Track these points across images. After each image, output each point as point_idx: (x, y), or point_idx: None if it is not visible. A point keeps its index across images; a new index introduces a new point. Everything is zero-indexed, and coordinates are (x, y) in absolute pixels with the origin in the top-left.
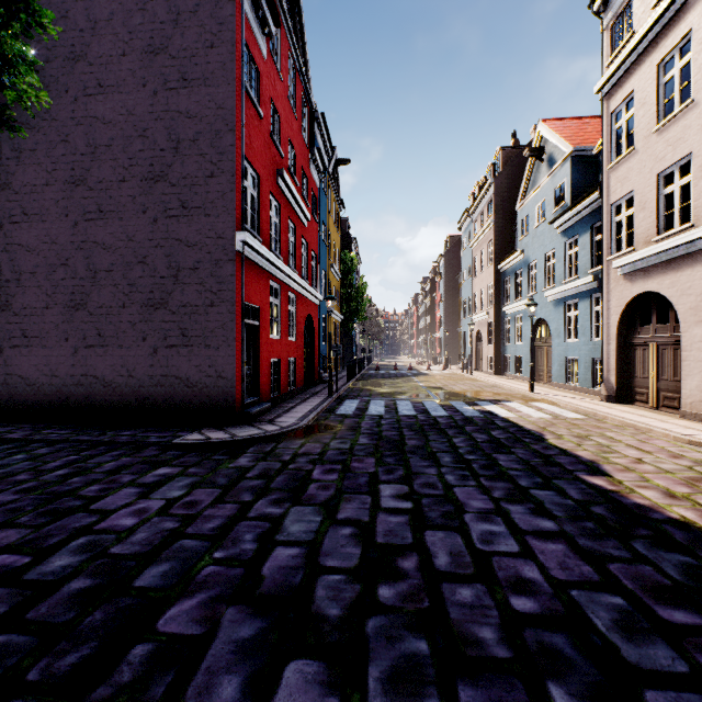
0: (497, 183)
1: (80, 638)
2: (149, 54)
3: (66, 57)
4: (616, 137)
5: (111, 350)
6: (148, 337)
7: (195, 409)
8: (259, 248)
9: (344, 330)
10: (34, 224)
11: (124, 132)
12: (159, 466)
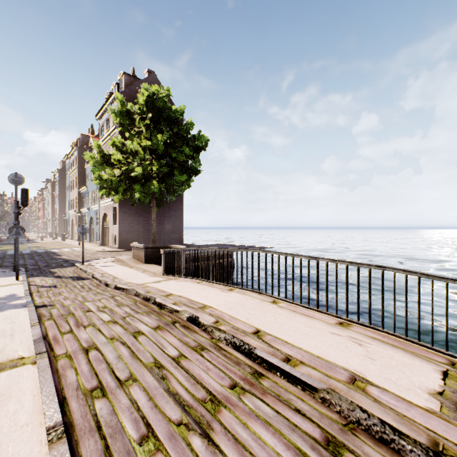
0: (79, 150)
1: None
2: None
3: None
4: None
5: None
6: None
7: None
8: None
9: None
10: None
11: None
12: None
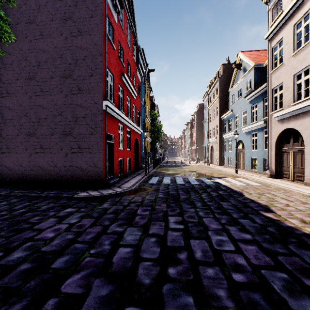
0: (220, 80)
1: (22, 295)
2: (64, 20)
3: (26, 22)
4: (275, 58)
5: (46, 154)
6: (63, 148)
7: (84, 181)
8: (113, 108)
9: (152, 145)
10: (12, 97)
11: (52, 55)
12: (67, 208)
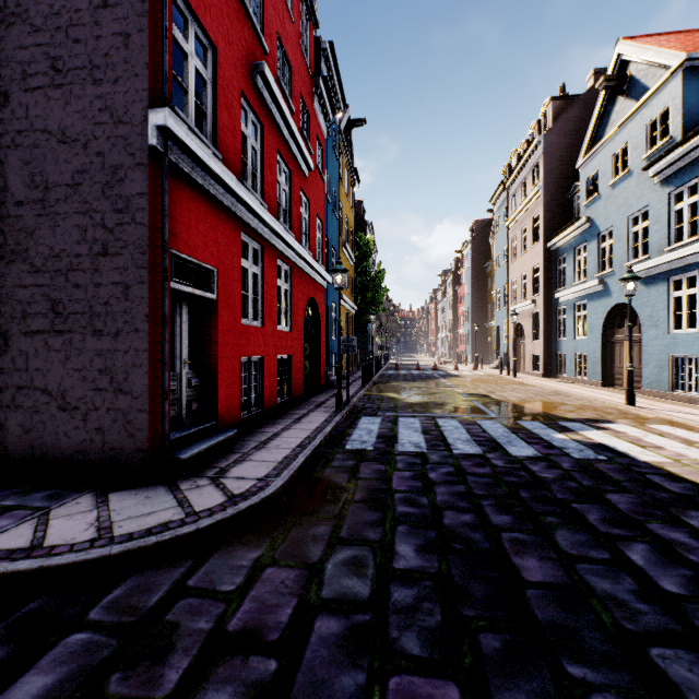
0: (546, 141)
1: None
2: None
3: None
4: None
5: None
6: None
7: (75, 452)
8: (206, 158)
9: (359, 325)
10: None
11: None
12: None
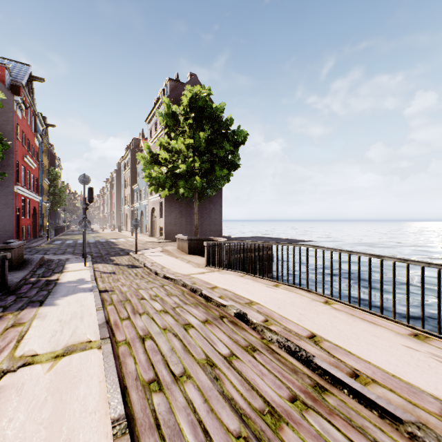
0: (132, 152)
1: None
2: None
3: None
4: None
5: None
6: None
7: None
8: (22, 189)
9: (51, 210)
10: None
11: None
12: None
